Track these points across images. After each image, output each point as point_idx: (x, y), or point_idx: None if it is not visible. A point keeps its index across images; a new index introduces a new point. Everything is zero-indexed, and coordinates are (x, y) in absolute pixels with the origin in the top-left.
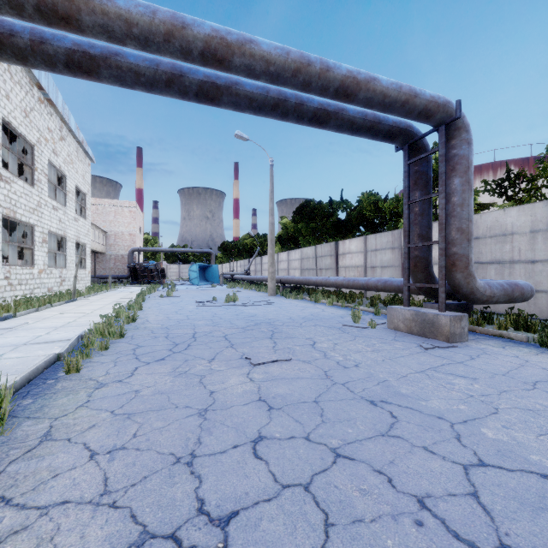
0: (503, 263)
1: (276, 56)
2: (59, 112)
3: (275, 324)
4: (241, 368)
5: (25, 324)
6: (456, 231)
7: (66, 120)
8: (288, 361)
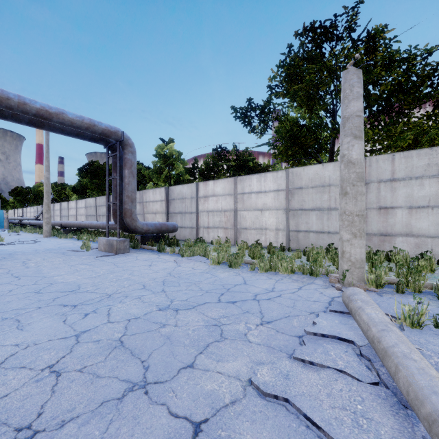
0: (182, 213)
1: None
2: None
3: (14, 254)
4: None
5: None
6: (126, 197)
7: None
8: None
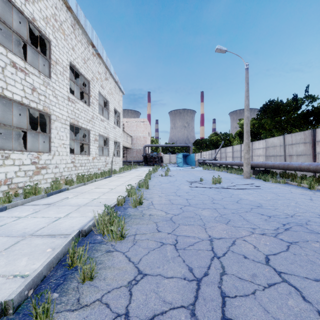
0: None
1: None
2: (104, 62)
3: None
4: None
5: (65, 199)
6: None
7: (108, 67)
8: None
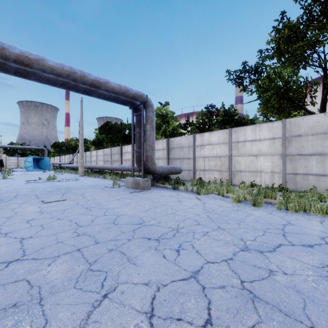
0: (181, 159)
1: (57, 68)
2: None
3: (70, 189)
4: (37, 204)
5: None
6: (148, 146)
7: None
8: (63, 201)
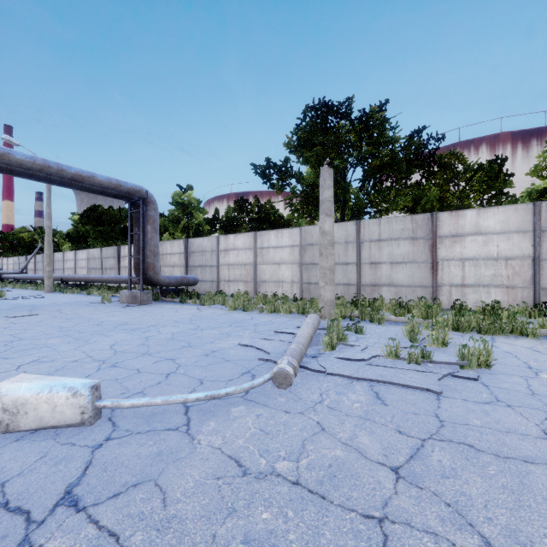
0: (202, 266)
1: (27, 162)
2: None
3: (37, 306)
4: (2, 319)
5: None
6: (149, 251)
7: None
8: (35, 315)
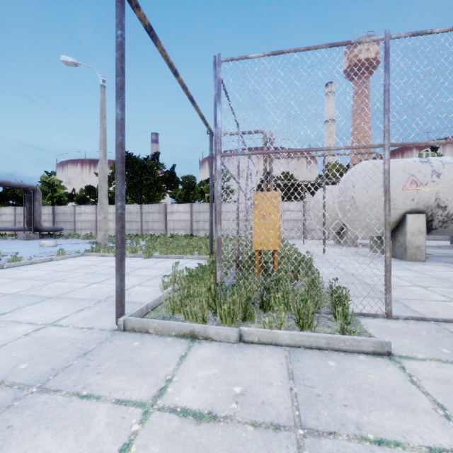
0: (65, 222)
1: None
2: None
3: None
4: None
5: None
6: (37, 215)
7: None
8: None
